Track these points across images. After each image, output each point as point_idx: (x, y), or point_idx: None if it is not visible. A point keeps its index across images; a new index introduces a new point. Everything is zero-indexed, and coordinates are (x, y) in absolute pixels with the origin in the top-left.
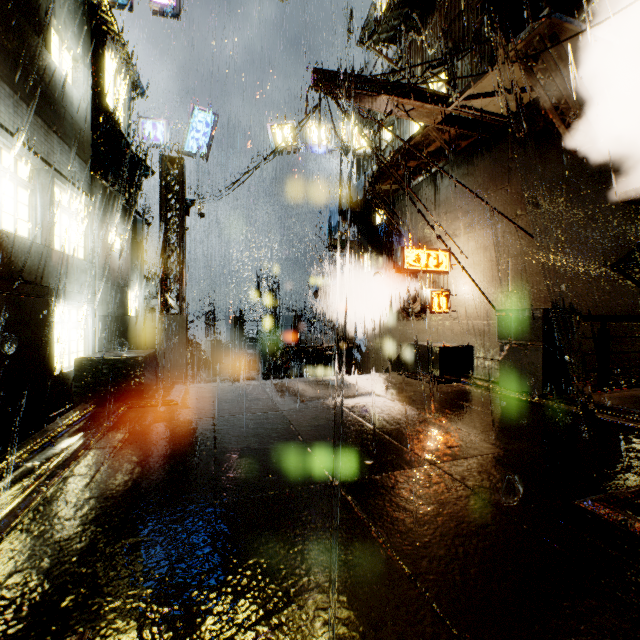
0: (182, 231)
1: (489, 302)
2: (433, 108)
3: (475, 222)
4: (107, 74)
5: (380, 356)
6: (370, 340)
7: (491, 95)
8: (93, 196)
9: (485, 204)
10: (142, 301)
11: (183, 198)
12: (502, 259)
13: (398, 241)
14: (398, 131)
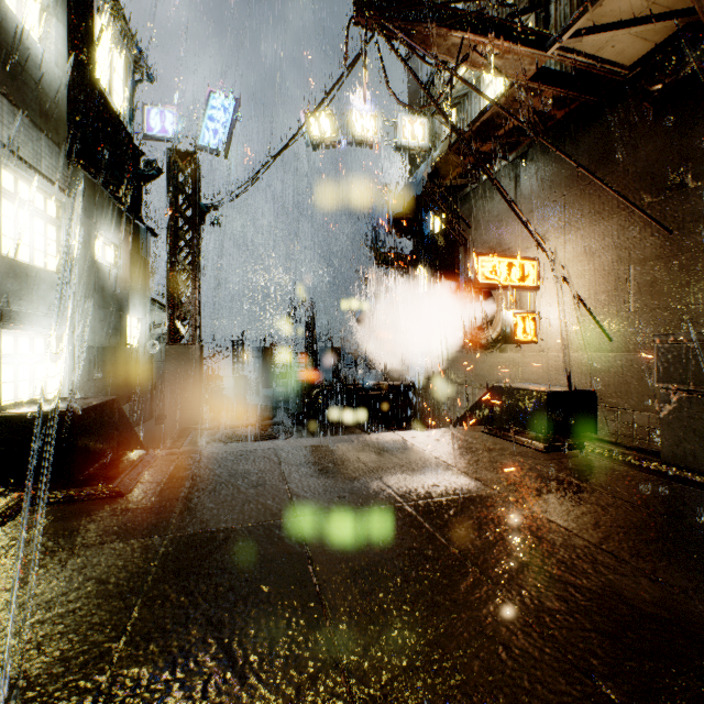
0: (195, 242)
1: (600, 327)
2: (525, 52)
3: (576, 219)
4: (99, 45)
5: (440, 397)
6: (427, 377)
7: (612, 27)
8: (71, 191)
9: (592, 193)
10: (147, 329)
11: (196, 202)
12: (619, 267)
13: (464, 252)
14: (464, 112)
